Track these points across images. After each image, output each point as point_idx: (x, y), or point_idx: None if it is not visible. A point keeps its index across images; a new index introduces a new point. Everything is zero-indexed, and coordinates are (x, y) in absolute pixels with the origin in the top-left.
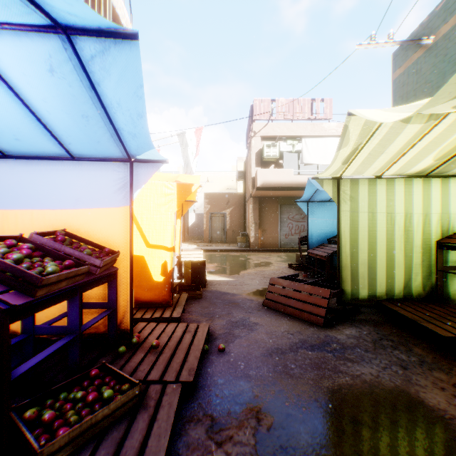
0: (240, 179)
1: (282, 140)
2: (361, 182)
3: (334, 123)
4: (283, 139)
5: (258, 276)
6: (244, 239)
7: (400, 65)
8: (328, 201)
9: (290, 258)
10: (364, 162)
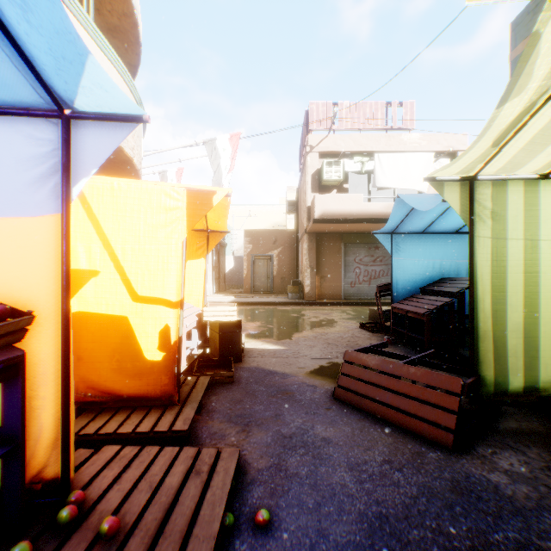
0: (291, 211)
1: (347, 157)
2: (511, 186)
3: (416, 135)
4: (348, 156)
5: (319, 341)
6: (297, 288)
7: (524, 37)
8: (420, 233)
9: (359, 315)
10: (534, 139)
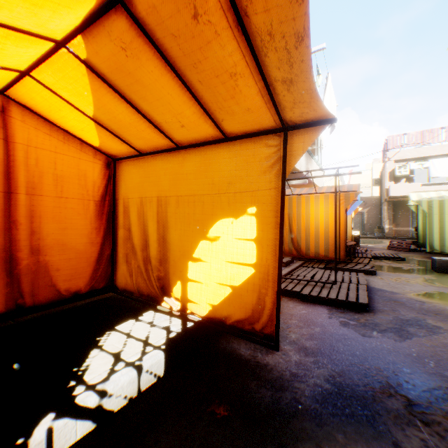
0: (376, 185)
1: (412, 160)
2: None
3: None
4: (412, 159)
5: (386, 245)
6: (379, 230)
7: None
8: None
9: None
10: None
